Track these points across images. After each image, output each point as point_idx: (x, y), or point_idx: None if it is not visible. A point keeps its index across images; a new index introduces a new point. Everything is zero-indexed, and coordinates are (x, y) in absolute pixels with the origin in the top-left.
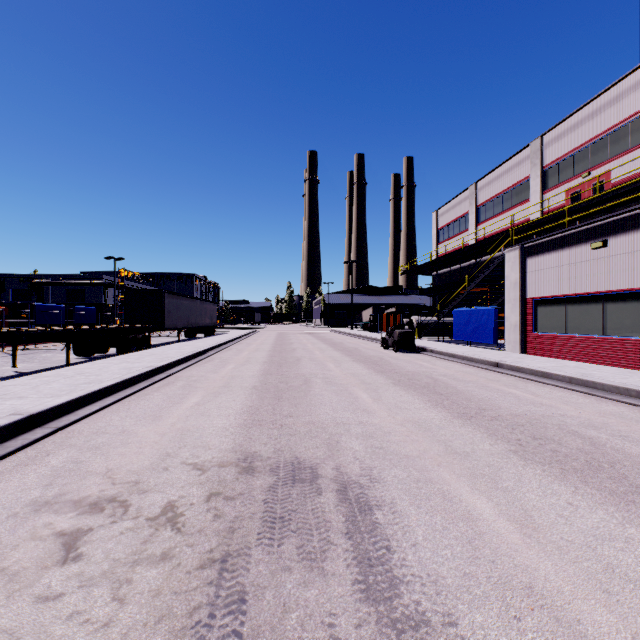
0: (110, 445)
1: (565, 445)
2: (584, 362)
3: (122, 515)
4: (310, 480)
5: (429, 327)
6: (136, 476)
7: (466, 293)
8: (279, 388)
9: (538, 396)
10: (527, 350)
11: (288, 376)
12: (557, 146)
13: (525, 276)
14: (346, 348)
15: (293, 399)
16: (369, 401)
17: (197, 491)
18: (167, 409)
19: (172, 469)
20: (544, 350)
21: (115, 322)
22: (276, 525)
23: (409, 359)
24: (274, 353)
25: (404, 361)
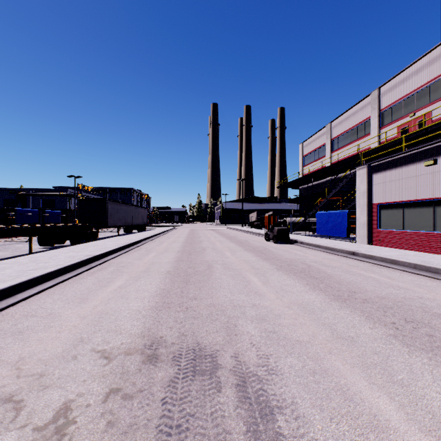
0: (33, 329)
1: (436, 329)
2: (418, 251)
3: (9, 423)
4: (210, 371)
5: (298, 225)
6: (43, 366)
7: (326, 200)
8: (188, 273)
9: (393, 280)
10: (373, 242)
11: (195, 262)
12: (390, 95)
13: (371, 187)
14: (239, 240)
15: (198, 282)
16: (259, 284)
17: (97, 387)
18: (94, 292)
19: (80, 357)
20: (386, 242)
21: (75, 222)
22: (171, 439)
23: (286, 249)
24: (186, 244)
25: (282, 250)
